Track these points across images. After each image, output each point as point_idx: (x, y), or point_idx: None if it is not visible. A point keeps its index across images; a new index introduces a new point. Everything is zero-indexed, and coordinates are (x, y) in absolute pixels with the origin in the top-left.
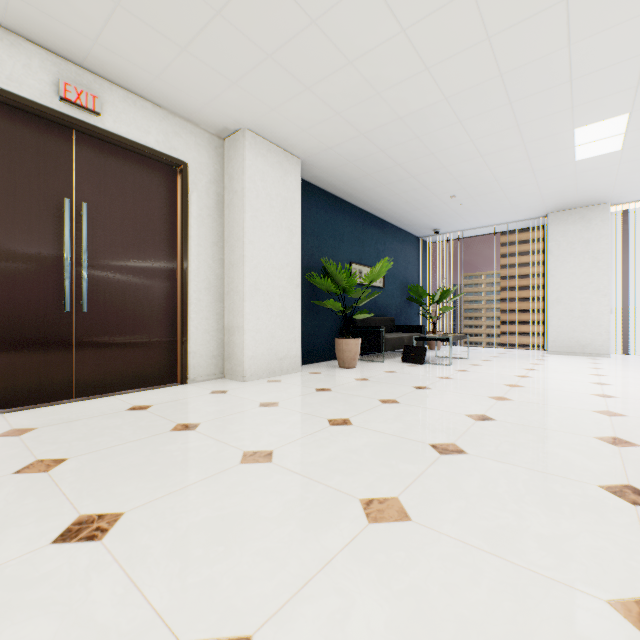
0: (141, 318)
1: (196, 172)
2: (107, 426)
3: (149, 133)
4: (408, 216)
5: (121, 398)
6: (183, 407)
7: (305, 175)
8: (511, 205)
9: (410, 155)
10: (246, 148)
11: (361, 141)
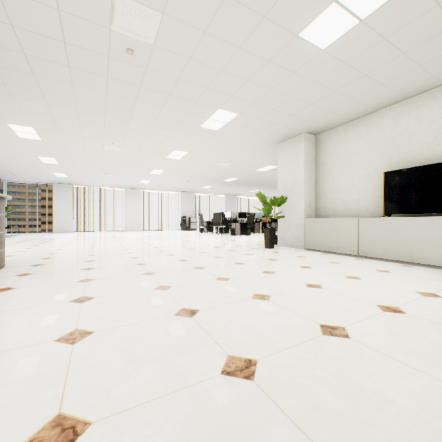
0: None
1: None
2: None
3: None
4: None
5: None
6: None
7: None
8: (38, 179)
9: None
10: None
11: None
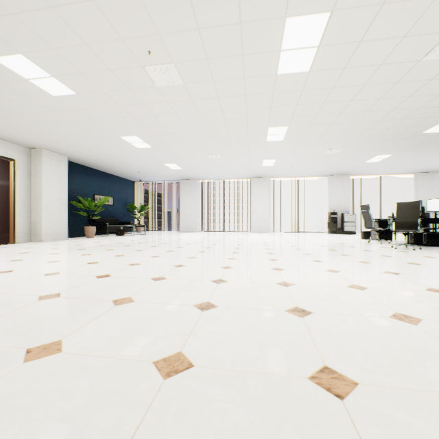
0: None
1: (19, 162)
2: (1, 249)
3: None
4: (124, 175)
5: None
6: (23, 246)
7: (70, 160)
8: (164, 176)
9: (115, 161)
10: (43, 155)
11: (94, 156)
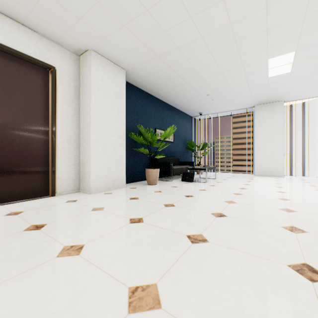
0: (24, 158)
1: (61, 73)
2: None
3: (29, 47)
4: (186, 105)
5: (7, 207)
6: (43, 212)
7: (129, 80)
8: (237, 100)
9: (185, 70)
10: (91, 61)
11: (158, 61)
